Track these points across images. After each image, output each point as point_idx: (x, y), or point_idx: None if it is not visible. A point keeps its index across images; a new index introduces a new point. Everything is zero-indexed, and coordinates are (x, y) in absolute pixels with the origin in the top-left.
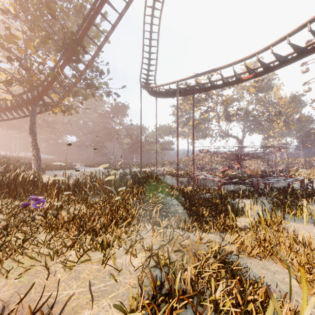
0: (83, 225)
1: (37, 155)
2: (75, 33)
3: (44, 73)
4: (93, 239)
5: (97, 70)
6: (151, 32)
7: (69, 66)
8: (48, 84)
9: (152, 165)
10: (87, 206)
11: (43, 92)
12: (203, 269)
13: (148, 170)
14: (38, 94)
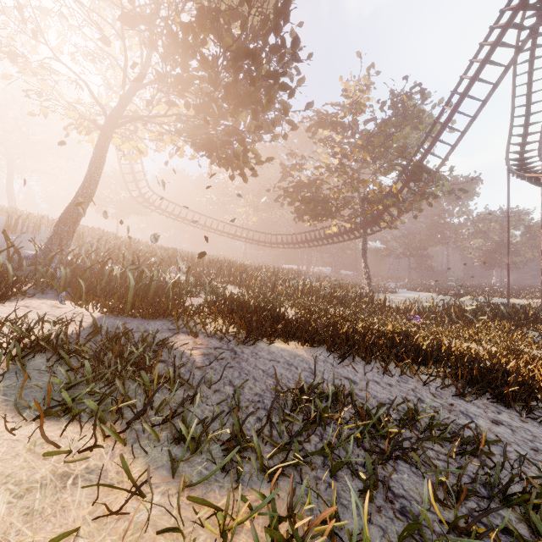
0: (459, 332)
1: (368, 278)
2: (420, 163)
3: (383, 201)
4: (469, 338)
5: (438, 179)
6: (530, 72)
7: (408, 187)
8: (385, 209)
9: (538, 293)
10: (450, 328)
11: (378, 217)
12: (540, 357)
13: (527, 302)
14: (374, 219)
